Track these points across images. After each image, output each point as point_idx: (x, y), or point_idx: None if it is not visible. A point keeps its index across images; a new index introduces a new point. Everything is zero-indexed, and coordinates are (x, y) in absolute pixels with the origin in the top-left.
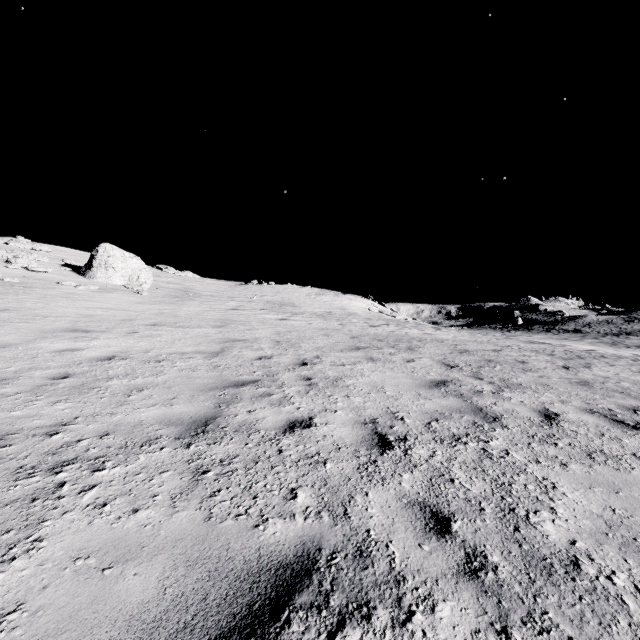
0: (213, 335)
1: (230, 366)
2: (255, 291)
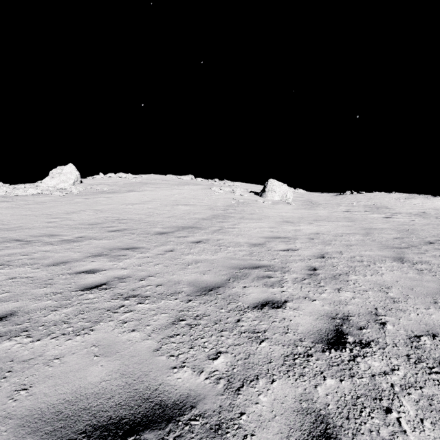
0: (352, 226)
1: (381, 240)
2: (351, 199)
